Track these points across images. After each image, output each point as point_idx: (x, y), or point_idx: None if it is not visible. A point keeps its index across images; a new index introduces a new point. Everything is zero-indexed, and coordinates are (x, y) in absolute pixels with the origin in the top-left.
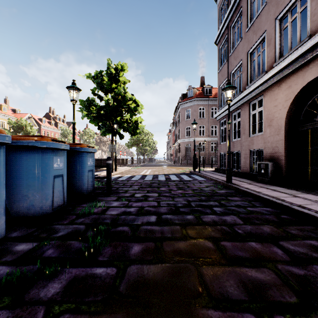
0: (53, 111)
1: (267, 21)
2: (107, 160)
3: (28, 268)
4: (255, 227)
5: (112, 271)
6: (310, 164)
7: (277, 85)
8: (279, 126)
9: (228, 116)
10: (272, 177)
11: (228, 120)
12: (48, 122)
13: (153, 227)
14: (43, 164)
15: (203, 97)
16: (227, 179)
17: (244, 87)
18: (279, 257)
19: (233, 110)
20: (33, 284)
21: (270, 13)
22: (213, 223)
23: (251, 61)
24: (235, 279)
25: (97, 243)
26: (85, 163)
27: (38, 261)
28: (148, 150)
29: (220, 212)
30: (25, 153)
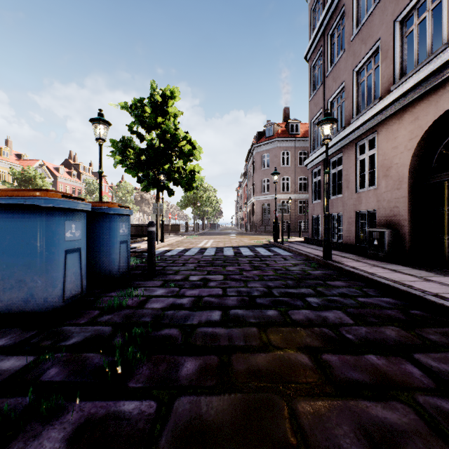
0: (74, 157)
1: (382, 24)
2: (149, 227)
3: (13, 402)
4: (373, 329)
5: (149, 406)
6: (447, 233)
7: (397, 117)
8: (400, 177)
9: (326, 162)
10: (390, 251)
11: (326, 169)
12: (68, 172)
13: (217, 329)
14: (48, 233)
15: (287, 137)
16: (324, 253)
17: (347, 121)
18: (418, 381)
19: (331, 154)
20: (17, 433)
21: (386, 13)
22: (308, 322)
23: (357, 84)
24: (351, 422)
25: (128, 357)
26: (116, 230)
27: (29, 391)
28: (209, 212)
29: (317, 305)
30: (21, 216)
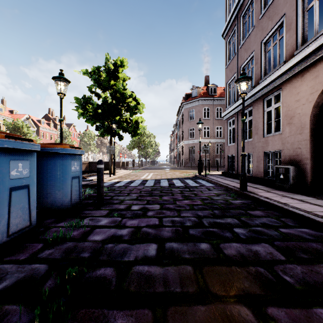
0: (52, 112)
1: (286, 3)
2: (98, 164)
3: None
4: (308, 268)
5: None
6: None
7: (299, 76)
8: (302, 124)
9: (243, 112)
10: (294, 184)
11: (243, 117)
12: (47, 123)
13: (152, 268)
14: None
15: (208, 97)
16: (241, 185)
17: (256, 82)
18: None
19: None
20: None
21: None
22: (241, 259)
23: (265, 52)
24: None
25: (48, 318)
26: (67, 168)
27: None
28: (150, 152)
29: (245, 237)
30: None
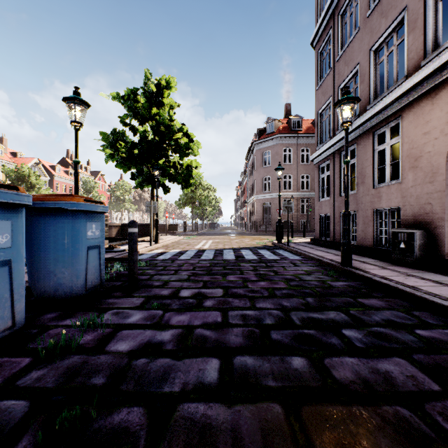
0: (72, 155)
1: None
2: (129, 227)
3: None
4: None
5: None
6: None
7: (430, 96)
8: (434, 168)
9: (346, 150)
10: (421, 256)
11: (346, 158)
12: (65, 171)
13: (212, 409)
14: None
15: (289, 133)
16: (343, 259)
17: (363, 108)
18: None
19: (342, 146)
20: None
21: None
22: (365, 389)
23: (375, 64)
24: None
25: None
26: (80, 233)
27: None
28: (208, 211)
29: (363, 346)
30: None
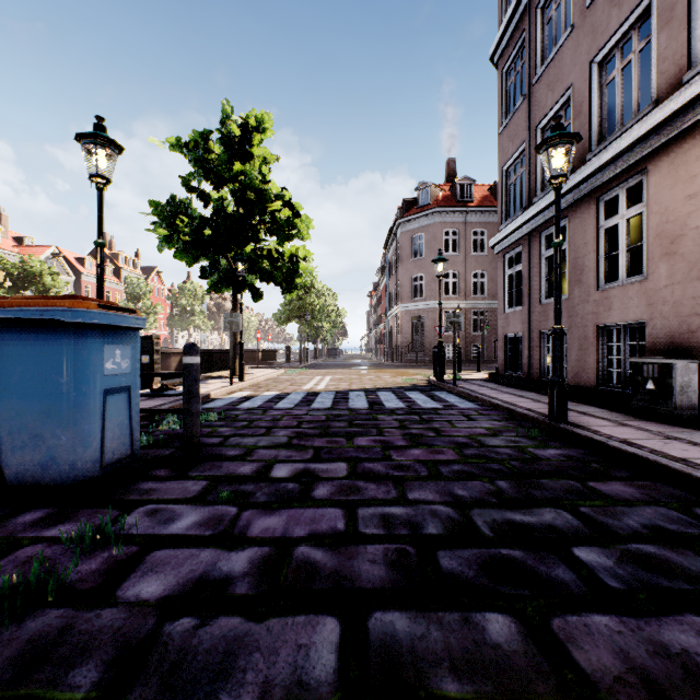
0: (110, 242)
1: None
2: (185, 355)
3: None
4: None
5: None
6: None
7: (698, 133)
8: None
9: (556, 224)
10: (684, 404)
11: (556, 237)
12: None
13: None
14: None
15: (454, 206)
16: (552, 409)
17: (579, 158)
18: None
19: (544, 223)
20: None
21: None
22: None
23: (600, 86)
24: None
25: None
26: (91, 364)
27: None
28: (325, 330)
29: (623, 587)
30: None
